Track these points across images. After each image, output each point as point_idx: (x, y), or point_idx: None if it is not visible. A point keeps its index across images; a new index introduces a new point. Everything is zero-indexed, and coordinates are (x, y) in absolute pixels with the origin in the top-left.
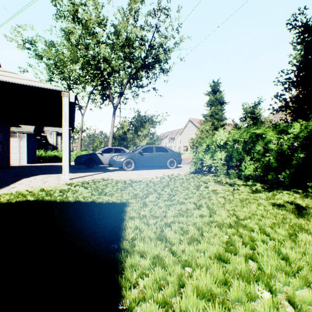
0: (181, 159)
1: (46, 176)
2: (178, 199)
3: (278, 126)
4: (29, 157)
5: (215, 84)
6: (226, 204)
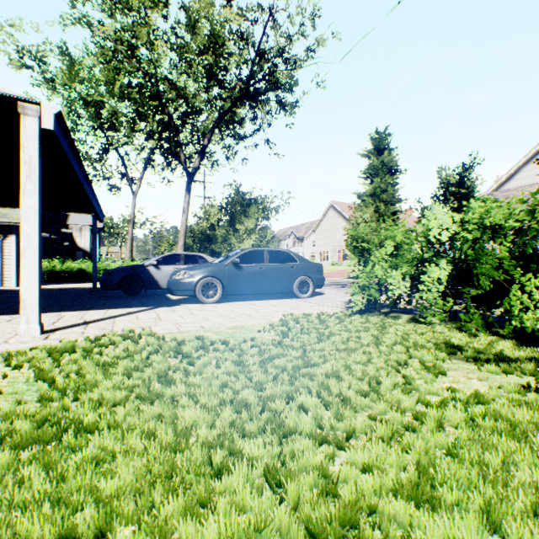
0: (322, 278)
1: (1, 321)
2: (371, 486)
3: None
4: None
5: (381, 135)
6: None
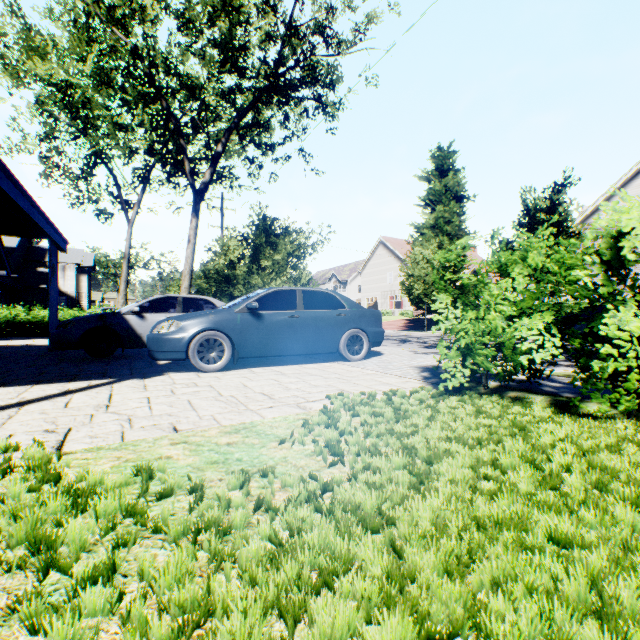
0: (381, 331)
1: None
2: None
3: None
4: None
5: (444, 153)
6: None
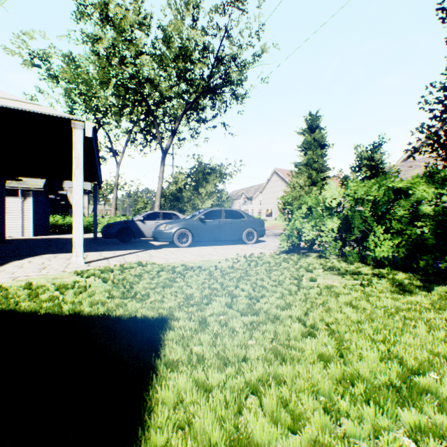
0: (264, 229)
1: (51, 257)
2: (266, 307)
3: (437, 174)
4: (38, 226)
5: (313, 117)
6: (366, 323)
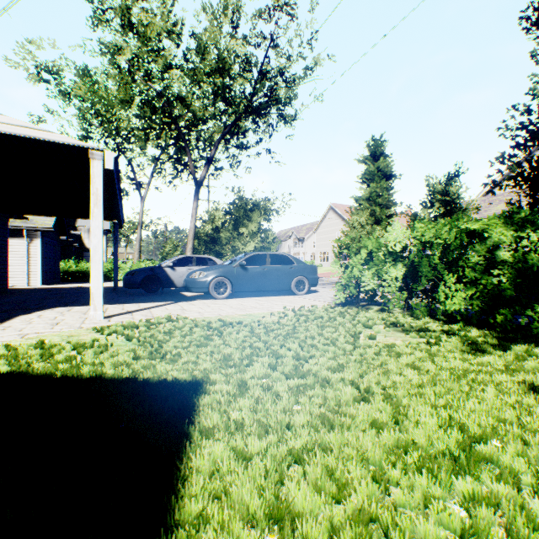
0: (316, 277)
1: (64, 311)
2: (316, 369)
3: (516, 214)
4: (47, 273)
5: (377, 142)
6: (427, 386)
